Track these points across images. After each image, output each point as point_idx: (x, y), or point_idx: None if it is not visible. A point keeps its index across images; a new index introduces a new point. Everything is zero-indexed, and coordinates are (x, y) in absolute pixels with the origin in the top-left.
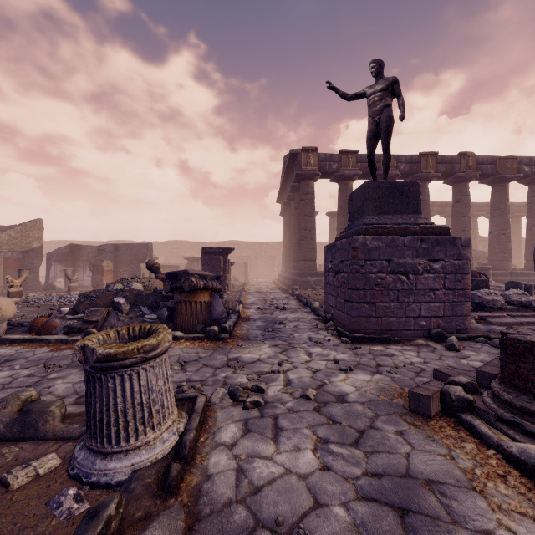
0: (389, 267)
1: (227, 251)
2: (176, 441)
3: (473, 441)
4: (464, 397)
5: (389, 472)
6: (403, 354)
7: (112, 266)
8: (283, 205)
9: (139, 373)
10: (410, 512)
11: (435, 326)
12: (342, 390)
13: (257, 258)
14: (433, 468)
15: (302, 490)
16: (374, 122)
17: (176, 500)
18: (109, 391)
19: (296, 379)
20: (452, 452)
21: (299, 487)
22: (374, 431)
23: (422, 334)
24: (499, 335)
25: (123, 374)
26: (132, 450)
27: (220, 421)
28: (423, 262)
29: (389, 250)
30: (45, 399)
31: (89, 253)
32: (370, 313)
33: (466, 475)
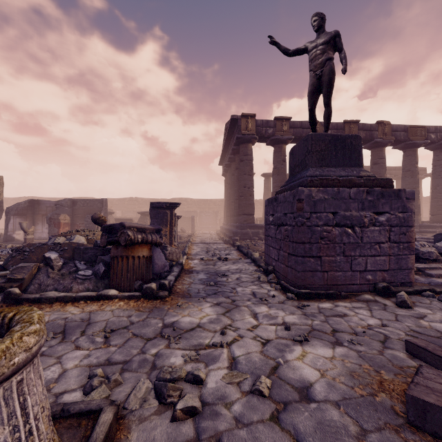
0: (335, 219)
1: (174, 205)
2: None
3: None
4: None
5: None
6: (355, 314)
7: (69, 219)
8: (225, 166)
9: None
10: None
11: (381, 280)
12: (303, 377)
13: (203, 213)
14: None
15: None
16: (315, 76)
17: None
18: None
19: (243, 358)
20: None
21: None
22: None
23: (368, 288)
24: None
25: None
26: None
27: None
28: (369, 214)
29: (335, 202)
30: None
31: (48, 208)
32: (316, 268)
33: None
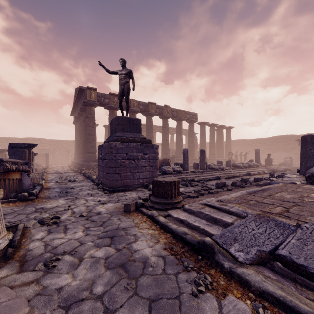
0: (127, 157)
1: (32, 146)
2: (8, 243)
3: (141, 215)
4: (141, 202)
5: (111, 230)
6: (131, 195)
7: None
8: (75, 118)
9: None
10: (114, 237)
11: (146, 182)
12: (99, 211)
13: (56, 151)
14: (126, 225)
15: (76, 242)
16: (121, 88)
17: (13, 260)
18: None
19: (78, 211)
20: (134, 220)
21: (75, 242)
22: (109, 220)
23: (140, 186)
24: None
25: None
26: None
27: (34, 233)
28: (141, 154)
29: (127, 149)
30: None
31: None
32: (118, 178)
33: (135, 224)
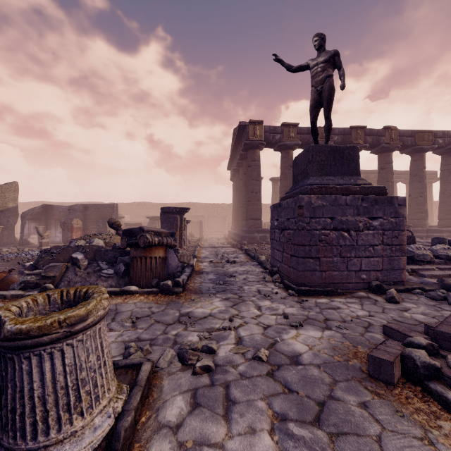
0: (333, 224)
1: (183, 210)
2: (111, 427)
3: (449, 418)
4: (430, 363)
5: None
6: (348, 307)
7: (81, 224)
8: (233, 171)
9: (62, 350)
10: None
11: (375, 279)
12: (295, 350)
13: (211, 217)
14: None
15: None
16: (316, 91)
17: None
18: (22, 375)
19: (247, 337)
20: (429, 434)
21: None
22: (336, 403)
23: (362, 287)
24: (432, 287)
25: (41, 352)
26: (52, 446)
27: (166, 392)
28: (363, 219)
29: (333, 208)
30: None
31: (61, 212)
32: (315, 268)
33: None
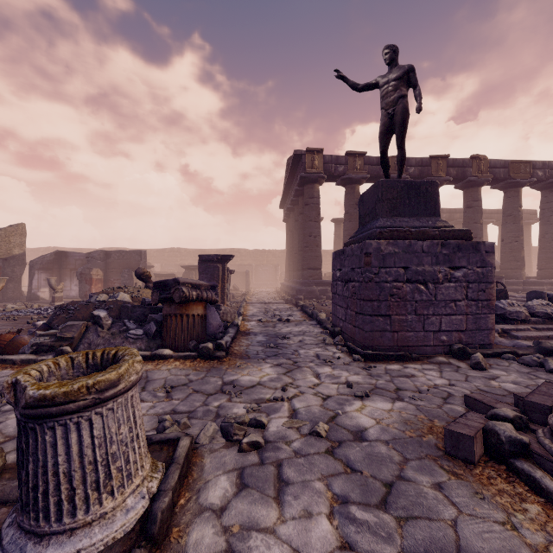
0: (406, 275)
1: (226, 258)
2: (145, 509)
3: (536, 501)
4: (517, 438)
5: None
6: (424, 375)
7: (102, 274)
8: (287, 210)
9: (91, 419)
10: None
11: (457, 341)
12: (359, 424)
13: (259, 267)
14: (492, 545)
15: None
16: (387, 115)
17: None
18: (46, 447)
19: (303, 409)
20: (512, 518)
21: None
22: (406, 484)
23: (442, 351)
24: (527, 351)
25: (66, 422)
26: (80, 529)
27: (208, 472)
28: (443, 269)
29: (406, 256)
30: None
31: (77, 261)
32: (385, 327)
33: None
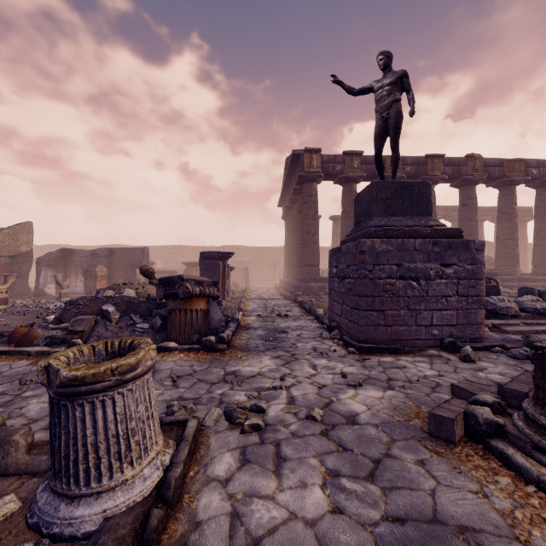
0: (399, 272)
1: (227, 255)
2: (160, 478)
3: (507, 474)
4: (493, 420)
5: (414, 516)
6: (415, 366)
7: (106, 271)
8: (285, 208)
9: (114, 398)
10: None
11: (448, 335)
12: (352, 410)
13: (259, 263)
14: (465, 510)
15: (310, 542)
16: (382, 118)
17: None
18: (76, 421)
19: (300, 397)
20: (485, 488)
21: (307, 538)
22: (392, 461)
23: (434, 344)
24: (515, 345)
25: (94, 400)
26: (105, 492)
27: (213, 449)
28: (435, 266)
29: (399, 254)
30: (14, 422)
31: (82, 258)
32: (379, 322)
33: (505, 519)
